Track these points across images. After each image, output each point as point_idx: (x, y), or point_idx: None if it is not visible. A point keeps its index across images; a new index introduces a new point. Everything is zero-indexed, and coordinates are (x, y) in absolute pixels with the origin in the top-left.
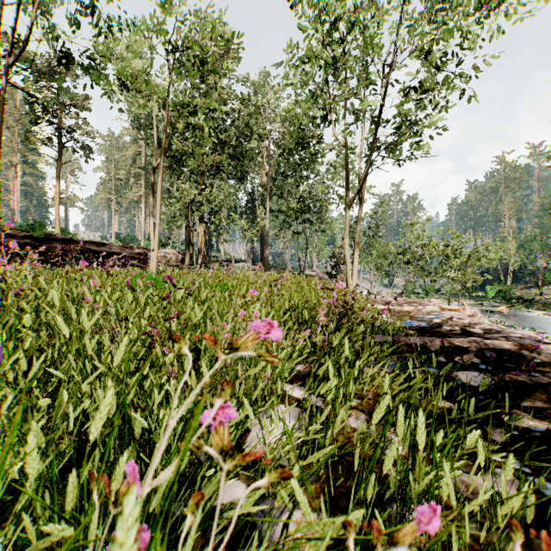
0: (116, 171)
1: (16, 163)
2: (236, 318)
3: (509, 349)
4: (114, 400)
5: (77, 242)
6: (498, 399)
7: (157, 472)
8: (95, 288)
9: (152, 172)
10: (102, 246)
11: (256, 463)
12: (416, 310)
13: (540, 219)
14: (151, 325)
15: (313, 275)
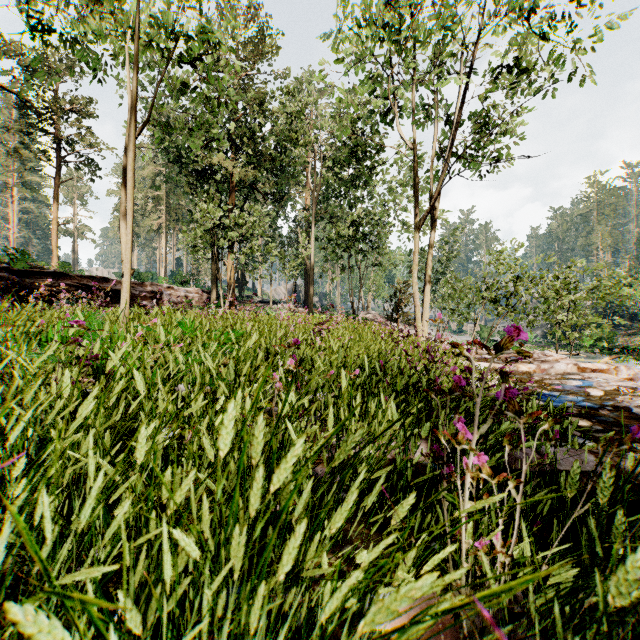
0: None
1: (12, 185)
2: None
3: None
4: None
5: (70, 277)
6: None
7: None
8: None
9: (125, 152)
10: (105, 282)
11: None
12: (539, 370)
13: None
14: None
15: (370, 318)
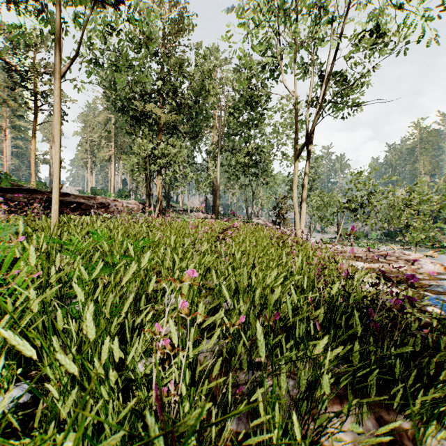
0: (90, 134)
1: (6, 127)
2: None
3: None
4: None
5: (41, 192)
6: None
7: None
8: None
9: None
10: (67, 196)
11: None
12: (410, 270)
13: None
14: None
15: (260, 222)
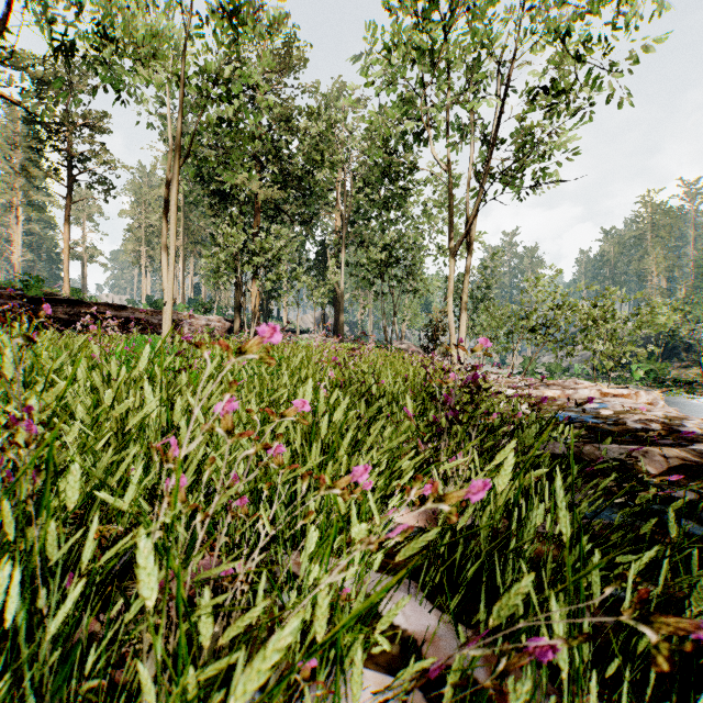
0: (146, 215)
1: (17, 204)
2: (205, 424)
3: None
4: None
5: (87, 304)
6: None
7: None
8: None
9: (166, 187)
10: (122, 310)
11: None
12: (563, 396)
13: (700, 277)
14: None
15: (404, 348)
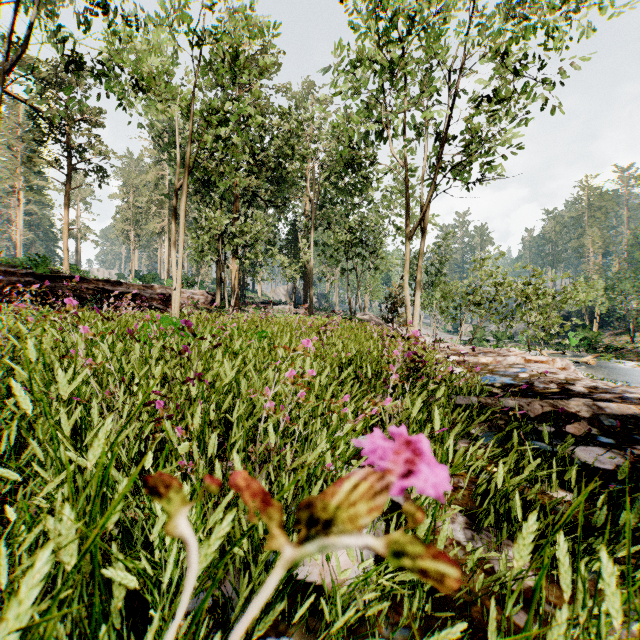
0: (135, 198)
1: (19, 188)
2: (282, 381)
3: (632, 416)
4: (72, 543)
5: (88, 280)
6: (639, 489)
7: (163, 621)
8: (86, 337)
9: (175, 194)
10: (118, 286)
11: (316, 604)
12: (495, 362)
13: (631, 254)
14: (158, 393)
15: (366, 319)
